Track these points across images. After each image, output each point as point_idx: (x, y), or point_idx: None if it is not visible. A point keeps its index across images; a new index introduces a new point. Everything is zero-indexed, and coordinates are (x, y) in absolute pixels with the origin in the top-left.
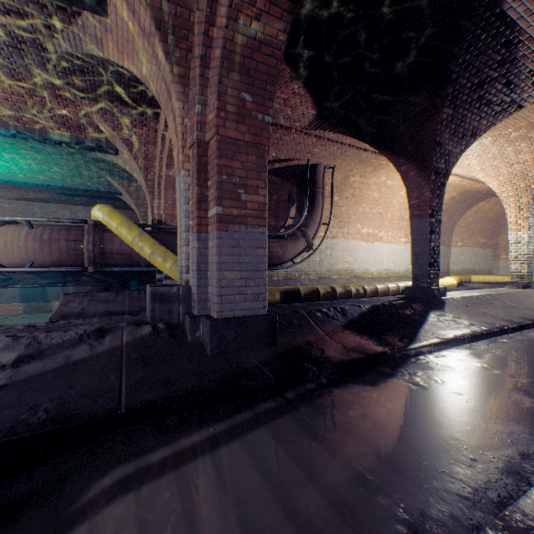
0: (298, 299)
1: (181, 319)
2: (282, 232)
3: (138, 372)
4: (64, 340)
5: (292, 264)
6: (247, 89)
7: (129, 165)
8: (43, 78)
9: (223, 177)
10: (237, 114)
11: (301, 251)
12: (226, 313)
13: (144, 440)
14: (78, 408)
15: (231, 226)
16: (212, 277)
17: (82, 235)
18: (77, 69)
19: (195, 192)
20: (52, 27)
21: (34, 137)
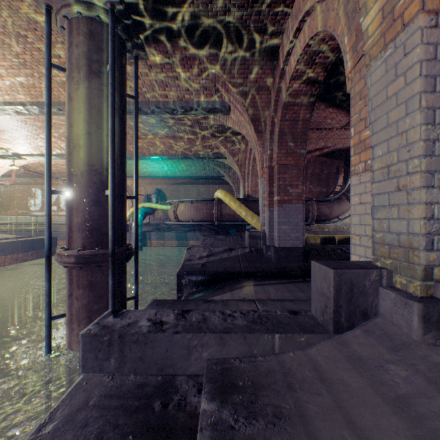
0: (333, 243)
1: (261, 247)
2: (328, 197)
3: (245, 264)
4: (219, 251)
5: (337, 220)
6: (291, 141)
7: (231, 164)
8: (198, 134)
9: (280, 183)
10: (286, 153)
11: (345, 210)
12: (281, 245)
13: (251, 280)
14: (229, 269)
15: (284, 205)
16: (275, 228)
17: (212, 206)
18: (212, 128)
19: (267, 189)
20: (206, 118)
21: (190, 158)
